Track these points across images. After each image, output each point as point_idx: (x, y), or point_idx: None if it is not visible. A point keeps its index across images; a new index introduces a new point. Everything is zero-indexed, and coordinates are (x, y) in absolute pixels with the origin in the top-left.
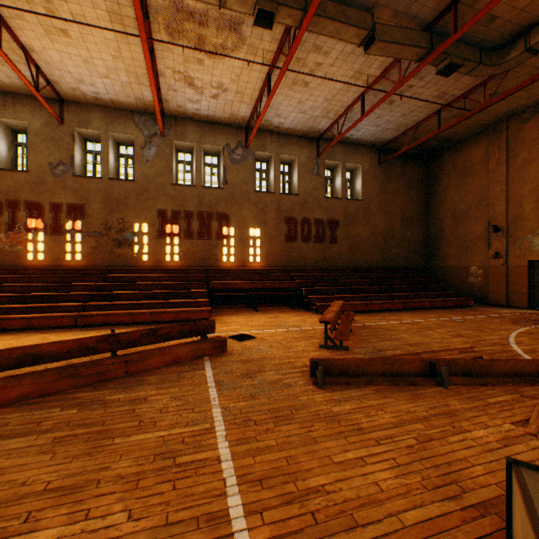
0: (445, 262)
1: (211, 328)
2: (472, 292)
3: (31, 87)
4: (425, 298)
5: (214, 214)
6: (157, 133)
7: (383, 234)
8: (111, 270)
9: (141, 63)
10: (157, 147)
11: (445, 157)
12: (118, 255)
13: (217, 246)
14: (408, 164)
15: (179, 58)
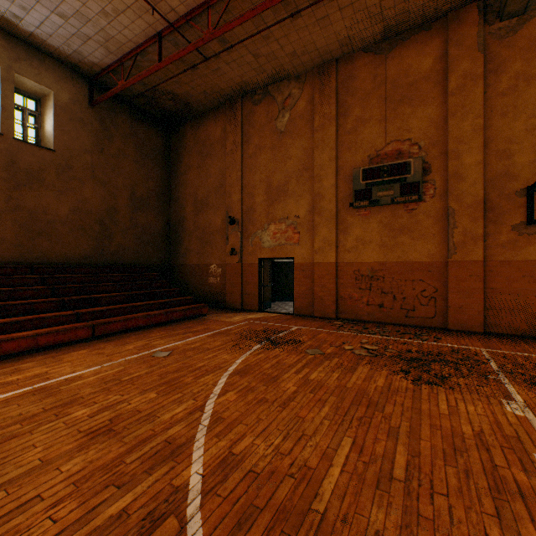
0: (188, 259)
1: None
2: (213, 295)
3: None
4: (146, 310)
5: None
6: None
7: (100, 214)
8: None
9: None
10: None
11: (187, 129)
12: None
13: None
14: (143, 125)
15: None
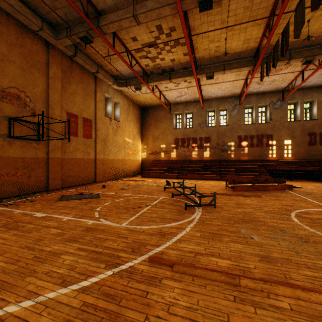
0: None
1: (284, 181)
2: None
3: (201, 101)
4: None
5: (264, 135)
6: (237, 104)
7: None
8: (220, 161)
9: (239, 83)
10: (237, 110)
11: None
12: (221, 155)
13: (266, 150)
14: None
15: (257, 78)
